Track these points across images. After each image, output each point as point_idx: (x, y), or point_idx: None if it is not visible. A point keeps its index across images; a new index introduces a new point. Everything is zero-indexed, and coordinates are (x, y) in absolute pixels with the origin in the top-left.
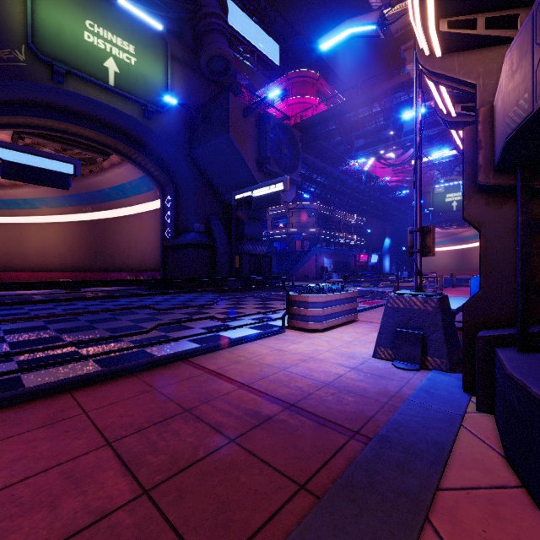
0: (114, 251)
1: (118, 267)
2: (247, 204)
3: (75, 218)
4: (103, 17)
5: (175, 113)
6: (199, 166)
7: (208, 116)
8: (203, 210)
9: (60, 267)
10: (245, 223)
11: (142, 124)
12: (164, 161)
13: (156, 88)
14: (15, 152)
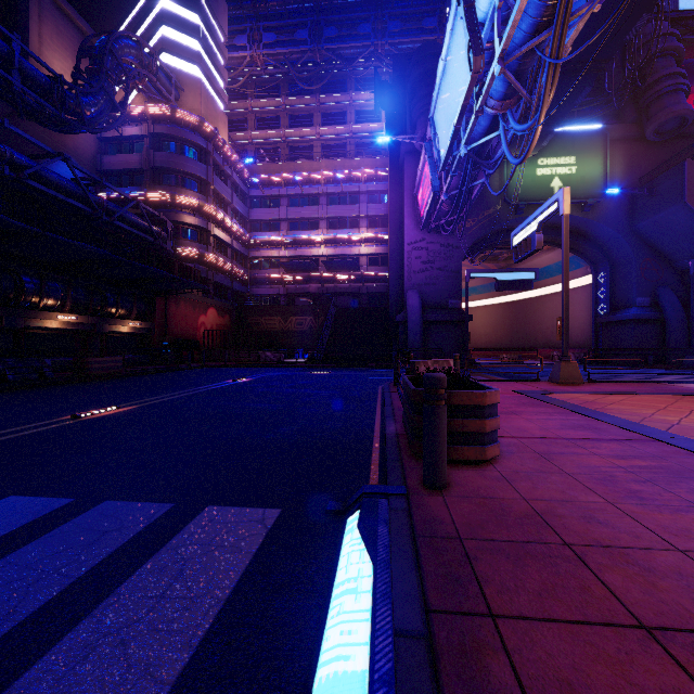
0: (536, 328)
1: (540, 343)
2: None
3: (497, 301)
4: (550, 149)
5: (613, 194)
6: (642, 237)
7: (656, 188)
8: (648, 282)
9: (485, 344)
10: None
11: (579, 218)
12: (599, 241)
13: (594, 182)
14: (503, 273)
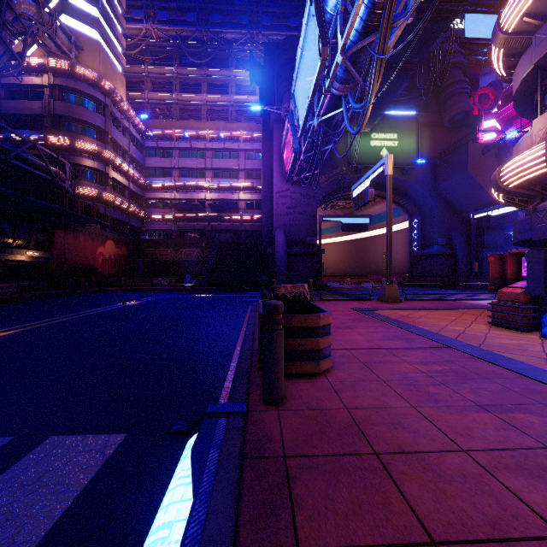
0: (371, 260)
1: (374, 271)
2: (487, 218)
3: (344, 239)
4: (380, 127)
5: (422, 163)
6: (441, 195)
7: (450, 161)
8: (445, 228)
9: (335, 272)
10: (484, 234)
11: (400, 179)
12: (413, 197)
13: (410, 153)
14: (347, 218)
